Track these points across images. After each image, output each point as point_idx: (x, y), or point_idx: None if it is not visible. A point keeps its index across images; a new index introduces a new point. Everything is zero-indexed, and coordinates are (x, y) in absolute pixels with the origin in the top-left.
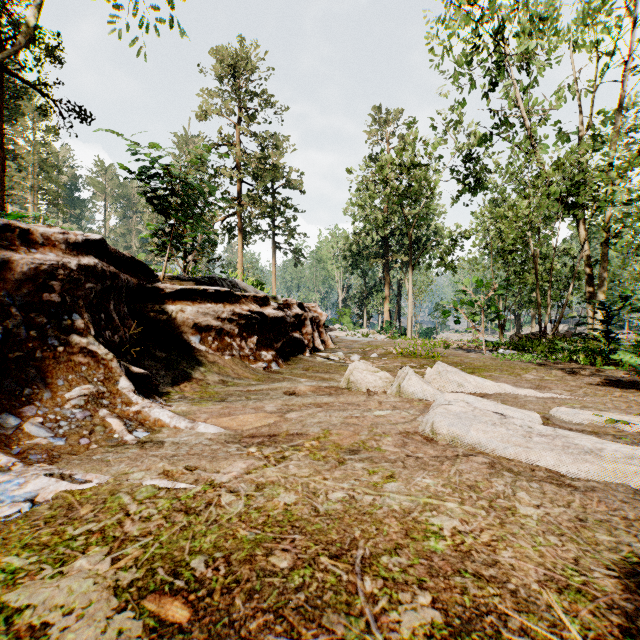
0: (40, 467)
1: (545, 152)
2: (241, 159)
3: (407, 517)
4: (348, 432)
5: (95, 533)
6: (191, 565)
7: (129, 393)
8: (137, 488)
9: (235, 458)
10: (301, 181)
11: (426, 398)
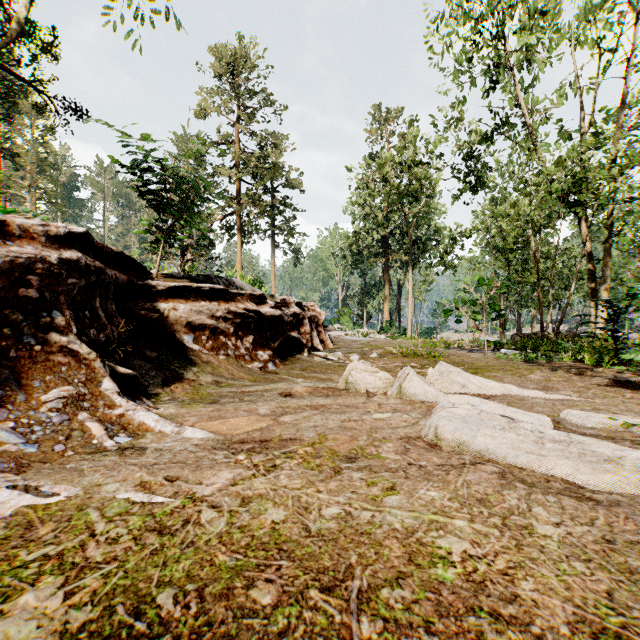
0: (4, 478)
1: (546, 150)
2: (240, 158)
3: (410, 538)
4: (345, 437)
5: (52, 559)
6: (157, 601)
7: (113, 395)
8: (109, 502)
9: (221, 467)
10: (301, 180)
11: (428, 400)
